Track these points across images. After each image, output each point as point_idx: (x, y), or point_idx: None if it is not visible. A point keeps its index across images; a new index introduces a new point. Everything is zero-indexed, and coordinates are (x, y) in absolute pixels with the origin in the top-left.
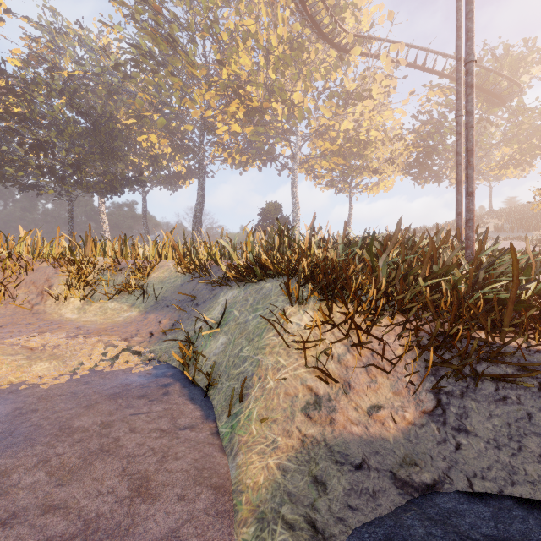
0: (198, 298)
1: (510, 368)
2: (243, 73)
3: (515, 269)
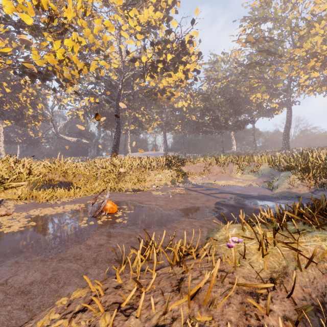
0: (274, 175)
1: None
2: (317, 44)
3: None
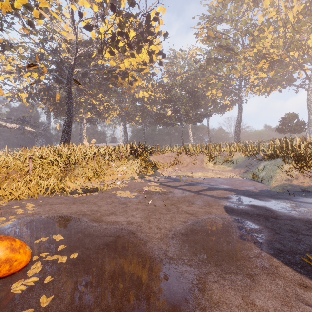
0: (252, 164)
1: None
2: (267, 46)
3: None
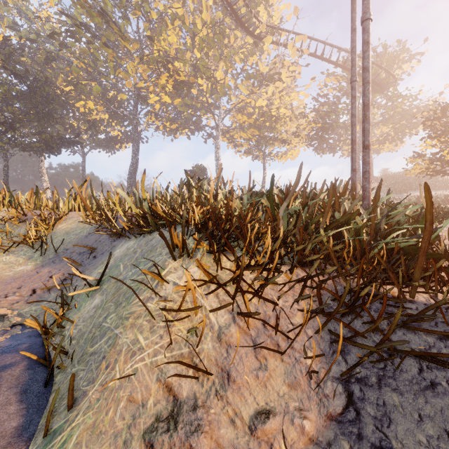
0: (97, 250)
1: (431, 336)
2: (171, 49)
3: (428, 214)
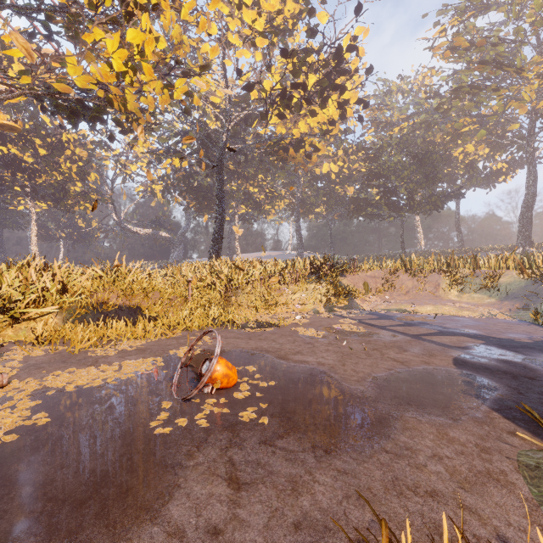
0: (539, 295)
1: None
2: None
3: None
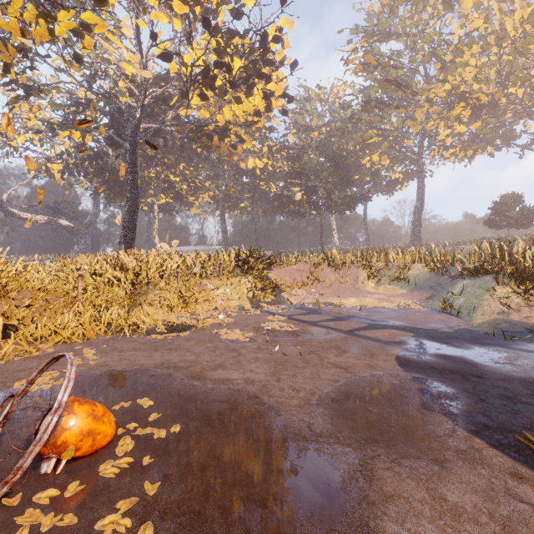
0: (442, 285)
1: None
2: (468, 79)
3: None
